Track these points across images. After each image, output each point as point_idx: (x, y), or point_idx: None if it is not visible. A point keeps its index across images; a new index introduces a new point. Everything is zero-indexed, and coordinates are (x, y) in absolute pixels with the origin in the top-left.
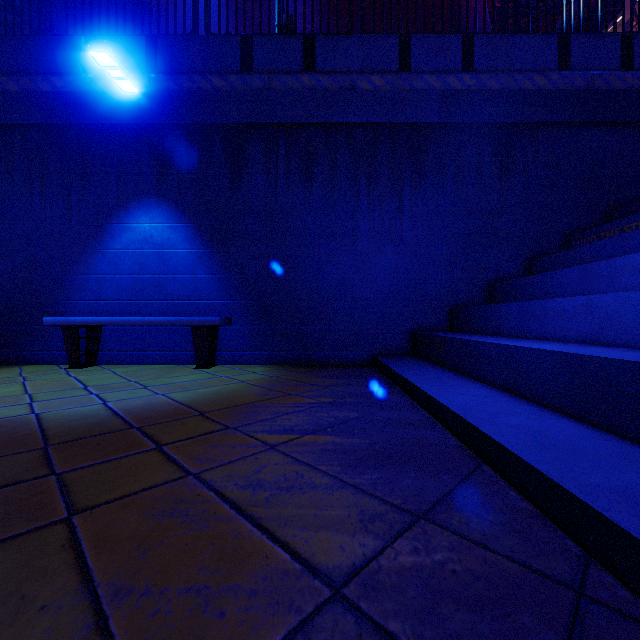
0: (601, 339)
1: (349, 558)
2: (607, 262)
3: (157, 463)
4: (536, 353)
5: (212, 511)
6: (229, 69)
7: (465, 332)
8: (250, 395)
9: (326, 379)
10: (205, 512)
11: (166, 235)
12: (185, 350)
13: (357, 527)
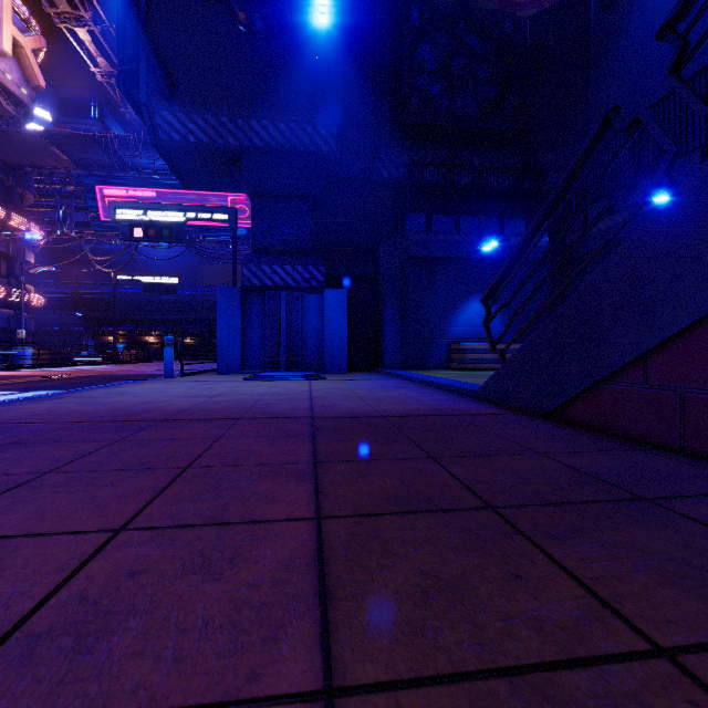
0: None
1: None
2: None
3: None
4: None
5: None
6: None
7: None
8: None
9: None
10: None
11: None
12: None
13: None
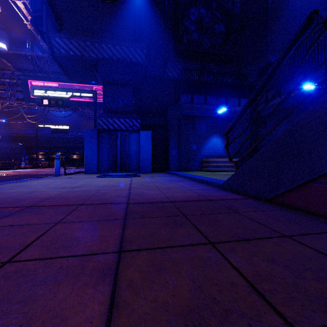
0: None
1: None
2: None
3: None
4: None
5: None
6: None
7: None
8: None
9: None
10: None
11: None
12: None
13: None
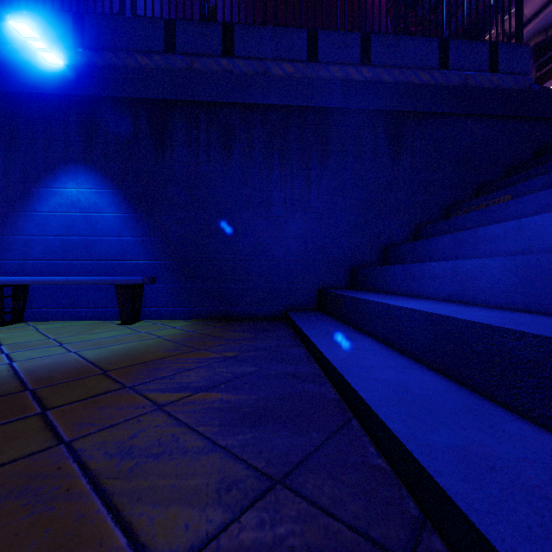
0: (464, 298)
1: (189, 539)
2: (472, 231)
3: (32, 431)
4: (408, 312)
5: (65, 488)
6: (154, 49)
7: (362, 289)
8: (161, 351)
9: (238, 333)
10: (57, 489)
11: (93, 200)
12: (111, 307)
13: (211, 498)
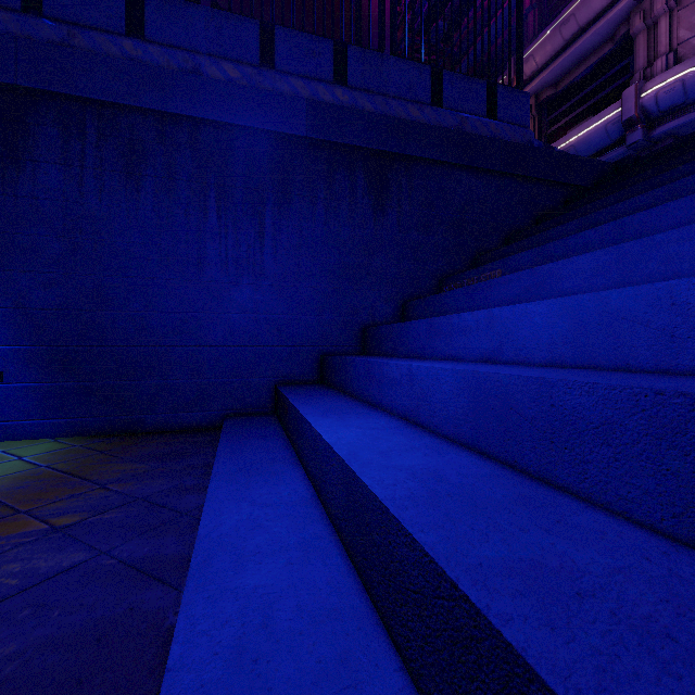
0: (418, 419)
1: None
2: (447, 318)
3: None
4: (329, 450)
5: None
6: (0, 2)
7: (330, 386)
8: None
9: (125, 465)
10: None
11: None
12: None
13: None
